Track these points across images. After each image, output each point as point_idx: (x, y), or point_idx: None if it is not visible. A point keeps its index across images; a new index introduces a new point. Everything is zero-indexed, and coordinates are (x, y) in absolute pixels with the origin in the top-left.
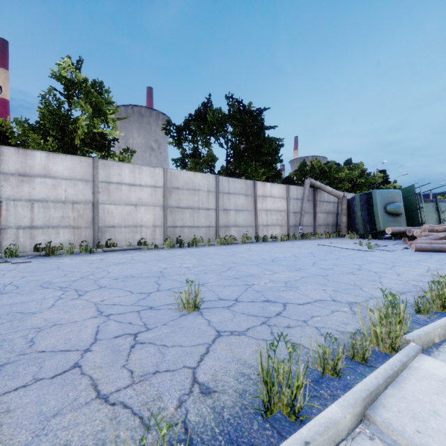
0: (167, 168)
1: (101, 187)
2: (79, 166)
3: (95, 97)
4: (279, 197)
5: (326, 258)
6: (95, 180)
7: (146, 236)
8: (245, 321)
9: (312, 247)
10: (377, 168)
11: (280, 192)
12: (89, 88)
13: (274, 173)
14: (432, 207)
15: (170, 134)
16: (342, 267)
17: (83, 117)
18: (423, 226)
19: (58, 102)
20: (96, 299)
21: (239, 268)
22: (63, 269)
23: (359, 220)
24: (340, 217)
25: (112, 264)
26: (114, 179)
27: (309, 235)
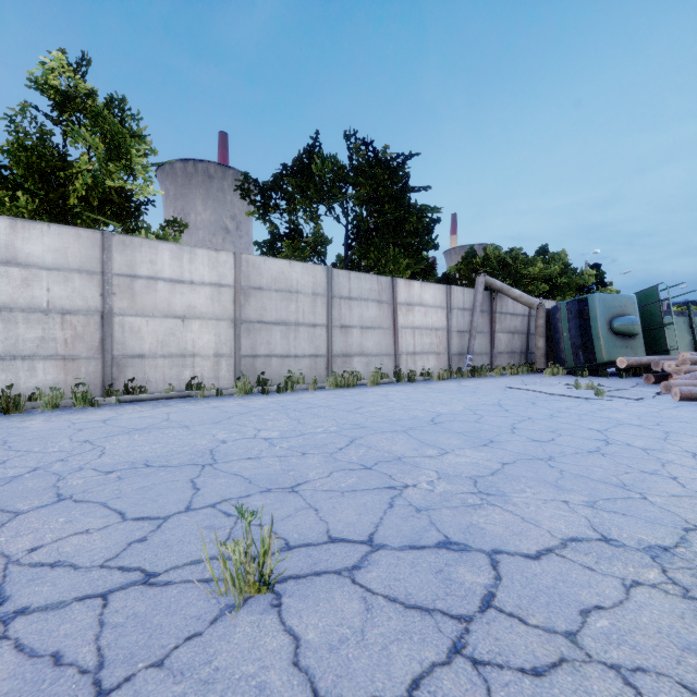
0: (241, 253)
1: (118, 285)
2: (74, 246)
3: (110, 124)
4: (434, 306)
5: (530, 415)
6: (105, 272)
7: (203, 373)
8: (402, 642)
9: (496, 392)
10: (586, 261)
11: (436, 298)
12: (98, 107)
13: (425, 267)
14: (683, 323)
15: (249, 197)
16: (572, 438)
17: (84, 157)
18: (680, 354)
19: (40, 130)
20: (21, 543)
21: (371, 441)
22: (12, 445)
23: (567, 345)
24: (532, 339)
25: (120, 432)
26: (143, 270)
27: (484, 370)
